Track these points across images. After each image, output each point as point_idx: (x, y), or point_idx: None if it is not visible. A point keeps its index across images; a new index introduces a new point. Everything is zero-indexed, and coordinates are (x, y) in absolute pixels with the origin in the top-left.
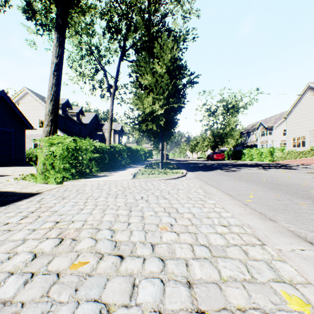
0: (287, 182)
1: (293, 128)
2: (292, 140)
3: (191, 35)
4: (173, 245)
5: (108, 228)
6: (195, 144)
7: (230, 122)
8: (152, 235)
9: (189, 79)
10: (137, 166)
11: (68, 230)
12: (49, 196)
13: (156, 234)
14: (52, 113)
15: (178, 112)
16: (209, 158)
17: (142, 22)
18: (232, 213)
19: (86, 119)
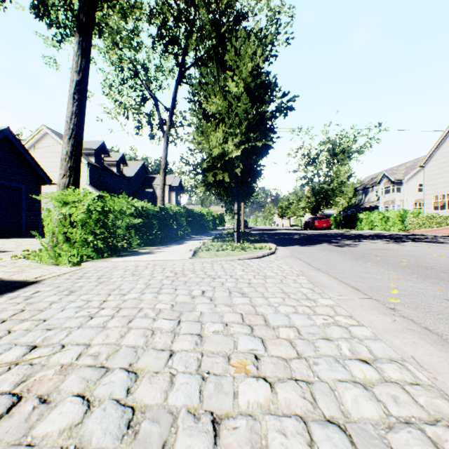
0: (444, 265)
1: (434, 182)
2: (433, 199)
3: (283, 34)
4: (263, 421)
5: (125, 366)
6: (286, 206)
7: (339, 173)
8: (216, 387)
9: (280, 103)
10: (201, 238)
11: (44, 370)
12: (49, 288)
13: (224, 384)
14: (72, 157)
15: (264, 154)
16: (308, 226)
17: (207, 16)
18: (372, 328)
19: (129, 170)
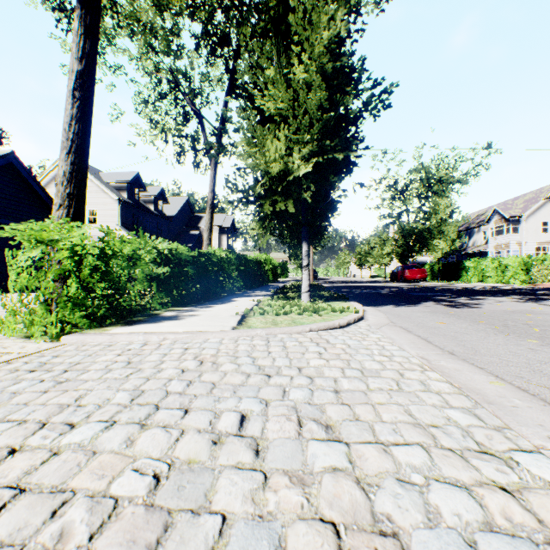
0: None
1: None
2: None
3: None
4: None
5: None
6: (366, 252)
7: (438, 208)
8: None
9: (369, 95)
10: (255, 293)
11: None
12: None
13: None
14: (71, 179)
15: (346, 172)
16: (396, 278)
17: None
18: None
19: (170, 208)
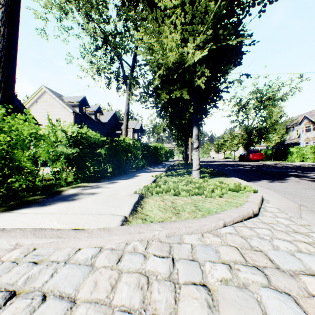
0: None
1: None
2: None
3: None
4: None
5: None
6: (221, 143)
7: (272, 114)
8: None
9: None
10: (154, 169)
11: None
12: None
13: None
14: None
15: (237, 59)
16: (243, 159)
17: None
18: None
19: (104, 118)
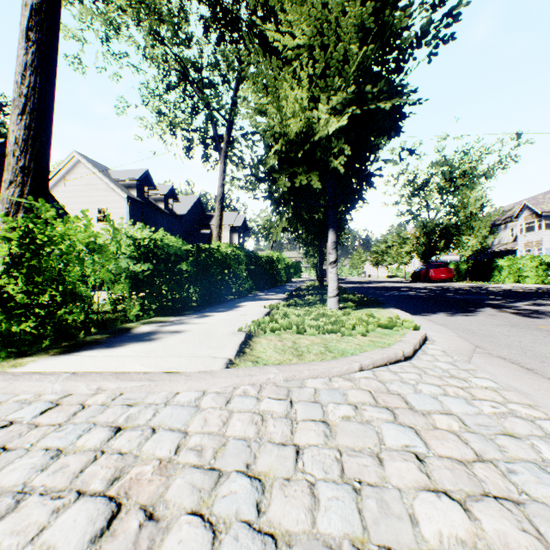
0: None
1: None
2: None
3: None
4: None
5: None
6: (383, 251)
7: (467, 202)
8: None
9: (426, 22)
10: (267, 296)
11: None
12: None
13: None
14: (26, 148)
15: (393, 130)
16: (418, 278)
17: None
18: None
19: (181, 207)
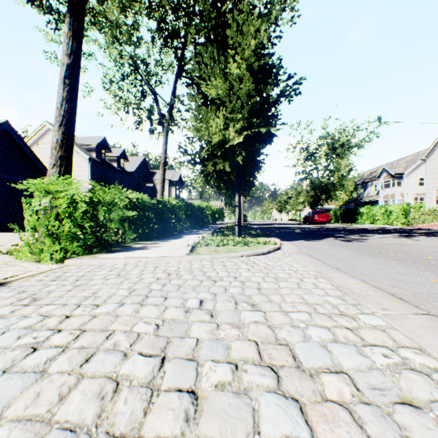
0: None
1: (437, 175)
2: (435, 192)
3: (289, 12)
4: None
5: None
6: (285, 201)
7: (339, 167)
8: None
9: (285, 86)
10: (200, 232)
11: None
12: (11, 293)
13: None
14: (62, 145)
15: (267, 142)
16: (308, 221)
17: None
18: None
19: (130, 166)
